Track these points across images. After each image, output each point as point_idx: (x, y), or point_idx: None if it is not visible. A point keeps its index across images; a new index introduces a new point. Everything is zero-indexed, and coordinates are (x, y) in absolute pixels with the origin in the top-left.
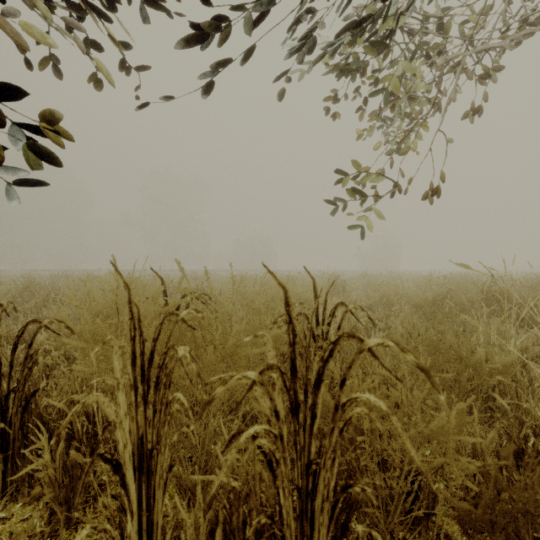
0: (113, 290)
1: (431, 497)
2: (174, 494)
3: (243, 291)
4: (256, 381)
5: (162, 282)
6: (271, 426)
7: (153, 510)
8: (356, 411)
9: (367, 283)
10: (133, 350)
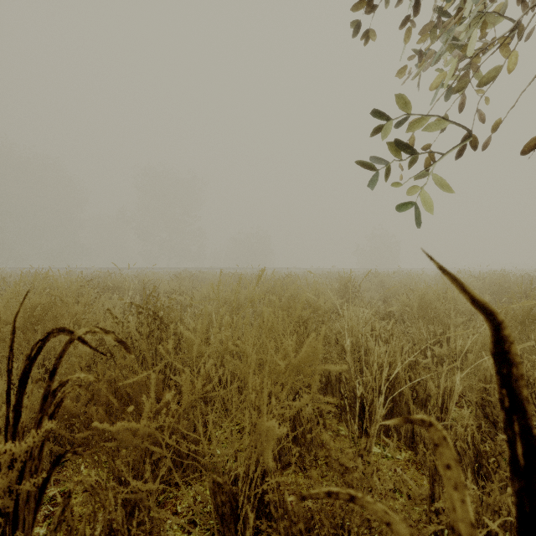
0: None
1: None
2: None
3: (230, 297)
4: None
5: None
6: None
7: None
8: None
9: (379, 283)
10: None
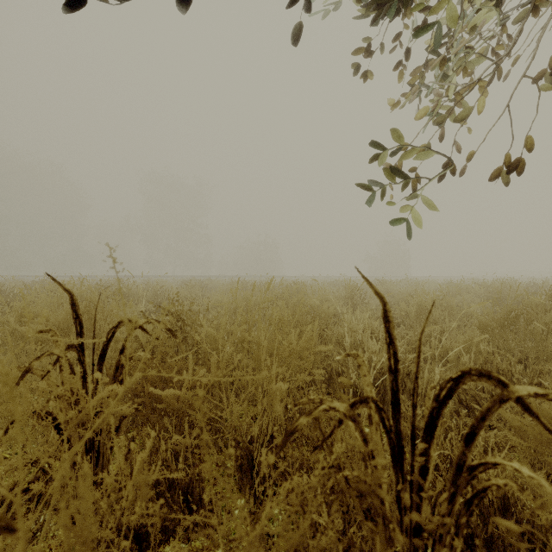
0: None
1: None
2: None
3: (241, 303)
4: None
5: (72, 299)
6: None
7: None
8: None
9: (386, 291)
10: None
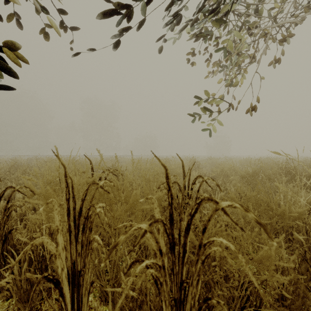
0: (57, 168)
1: (258, 299)
2: (96, 294)
3: (139, 168)
4: (147, 231)
5: (90, 162)
6: (157, 257)
7: (81, 310)
8: (213, 249)
9: (212, 163)
10: (68, 207)
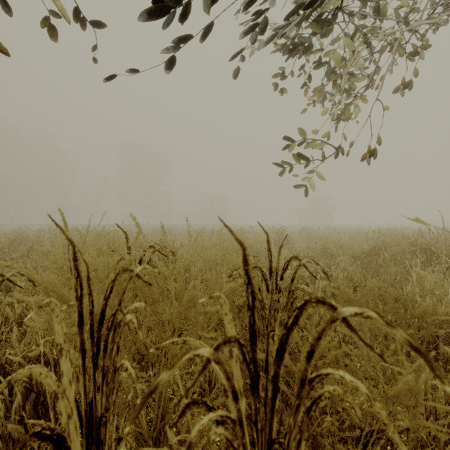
0: (67, 245)
1: None
2: (131, 445)
3: (202, 243)
4: (211, 359)
5: (126, 236)
6: (228, 397)
7: None
8: (327, 389)
9: (307, 236)
10: (80, 311)
